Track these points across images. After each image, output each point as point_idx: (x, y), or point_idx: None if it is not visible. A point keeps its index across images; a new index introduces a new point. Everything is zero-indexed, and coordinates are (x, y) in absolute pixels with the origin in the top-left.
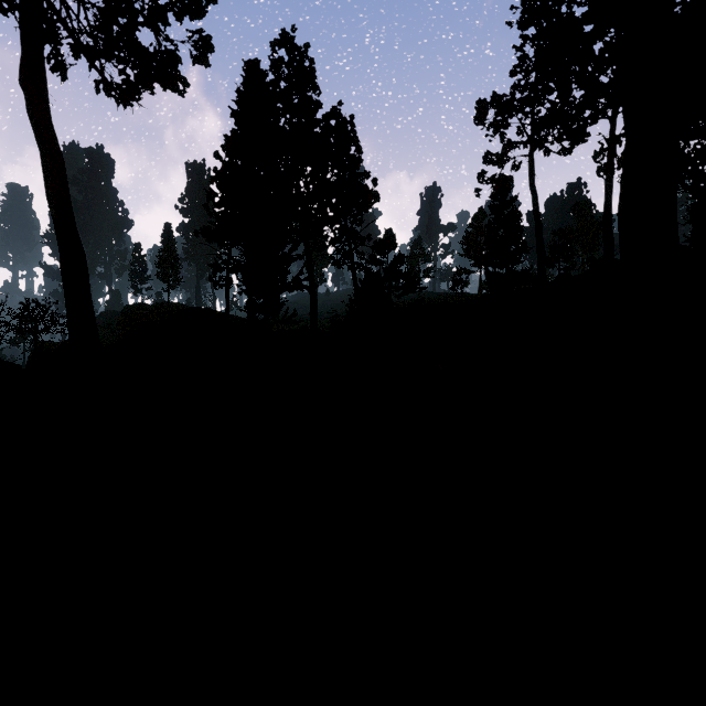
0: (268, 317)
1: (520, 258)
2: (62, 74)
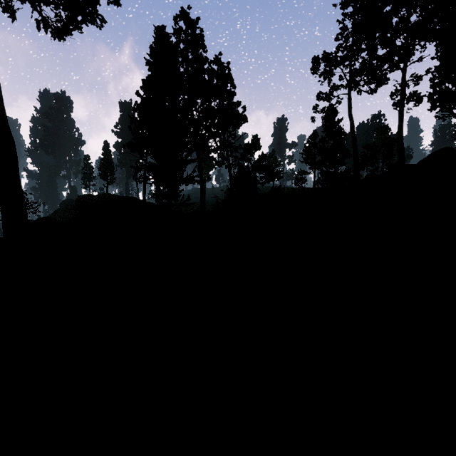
0: (170, 200)
1: (344, 161)
2: (11, 15)
